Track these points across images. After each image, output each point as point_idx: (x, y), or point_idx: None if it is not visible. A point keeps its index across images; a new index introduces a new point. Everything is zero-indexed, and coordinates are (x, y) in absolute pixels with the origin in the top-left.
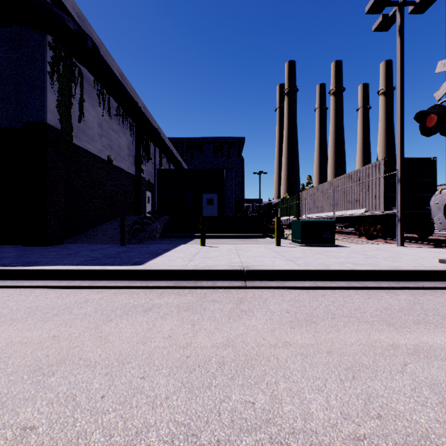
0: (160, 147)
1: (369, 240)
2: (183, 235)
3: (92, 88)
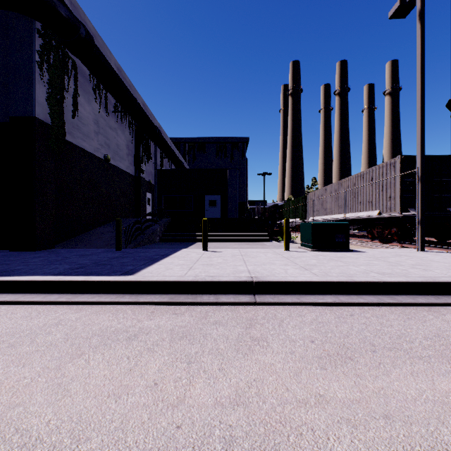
0: (161, 146)
1: (383, 243)
2: (184, 238)
3: (87, 82)
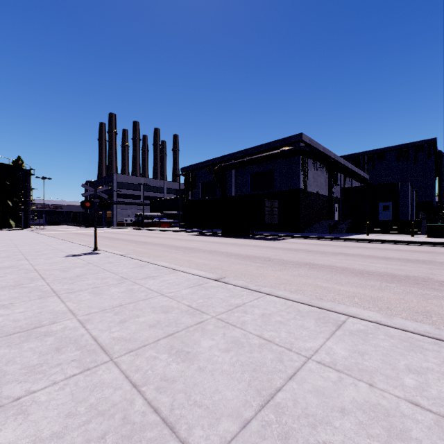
0: (344, 174)
1: None
2: (359, 231)
3: (310, 162)
